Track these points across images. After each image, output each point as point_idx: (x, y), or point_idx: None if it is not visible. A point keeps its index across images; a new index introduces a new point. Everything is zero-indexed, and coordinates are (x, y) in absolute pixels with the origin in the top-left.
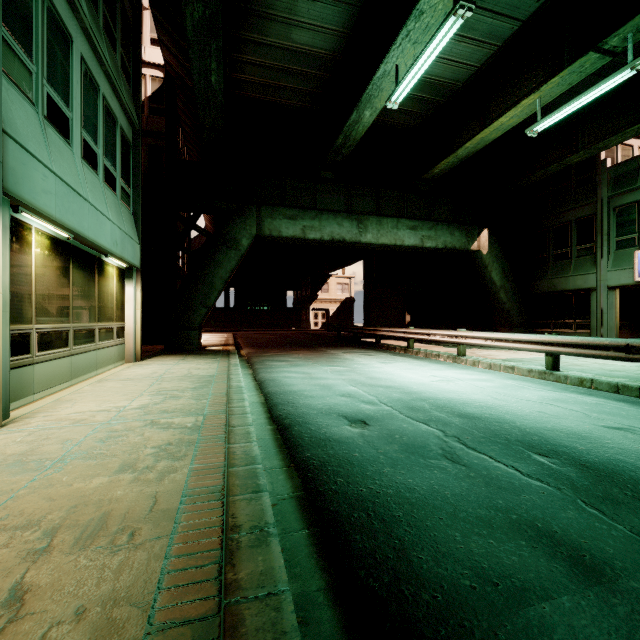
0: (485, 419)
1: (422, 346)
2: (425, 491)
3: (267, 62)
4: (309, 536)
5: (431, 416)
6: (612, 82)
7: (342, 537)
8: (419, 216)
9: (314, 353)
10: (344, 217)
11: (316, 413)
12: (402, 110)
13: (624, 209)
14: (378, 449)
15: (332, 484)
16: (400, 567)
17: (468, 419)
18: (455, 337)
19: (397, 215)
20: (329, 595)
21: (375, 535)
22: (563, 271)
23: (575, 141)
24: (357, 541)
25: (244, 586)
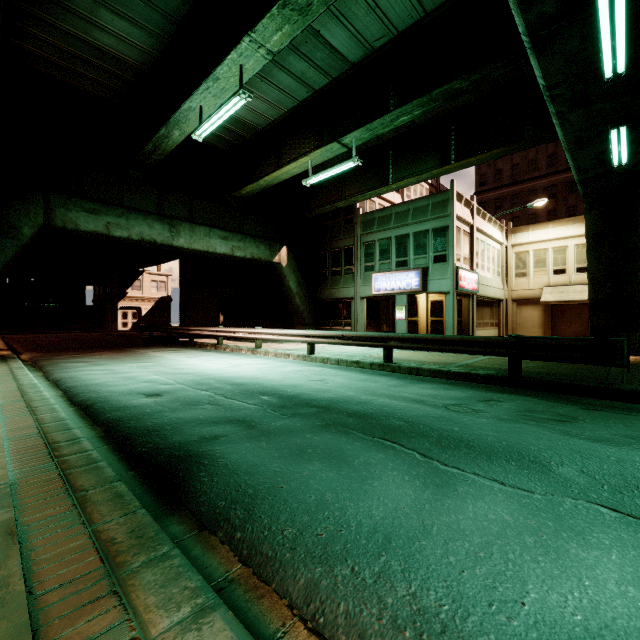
0: (247, 384)
1: (232, 343)
2: (188, 418)
3: (61, 44)
4: (108, 447)
5: (212, 386)
6: (346, 166)
7: (130, 442)
8: (231, 228)
9: (120, 353)
10: (155, 219)
11: (118, 394)
12: (213, 133)
13: (368, 245)
14: (165, 406)
15: (127, 424)
16: (161, 442)
17: (236, 385)
18: (253, 334)
19: (210, 224)
20: (119, 460)
21: (151, 436)
22: (337, 284)
23: (341, 192)
24: (139, 439)
25: (67, 454)
